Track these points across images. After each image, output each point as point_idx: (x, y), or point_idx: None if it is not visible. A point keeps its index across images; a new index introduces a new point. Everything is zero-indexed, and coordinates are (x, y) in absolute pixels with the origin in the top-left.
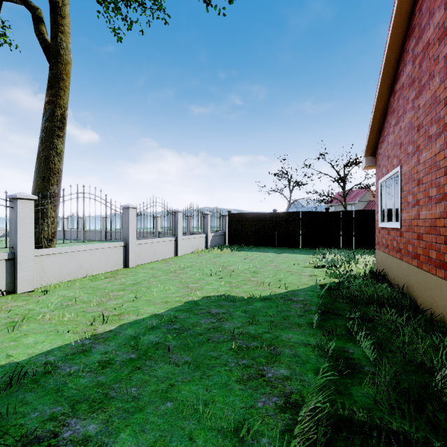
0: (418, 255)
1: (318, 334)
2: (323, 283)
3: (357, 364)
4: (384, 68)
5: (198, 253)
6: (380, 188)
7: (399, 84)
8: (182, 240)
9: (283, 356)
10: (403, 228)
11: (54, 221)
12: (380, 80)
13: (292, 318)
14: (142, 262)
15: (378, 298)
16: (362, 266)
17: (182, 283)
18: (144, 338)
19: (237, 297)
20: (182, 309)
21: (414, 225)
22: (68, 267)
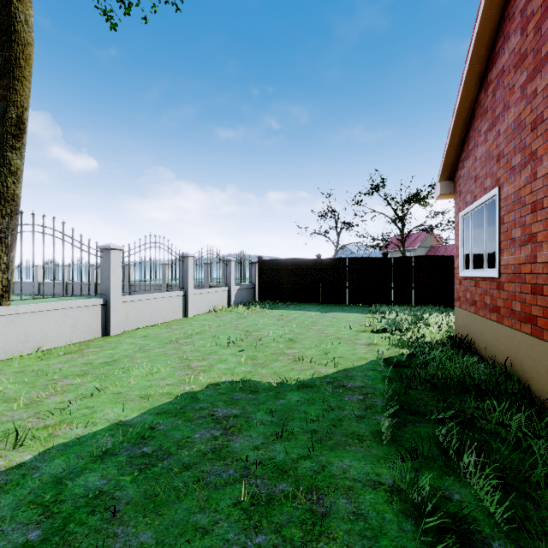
0: (532, 318)
1: (394, 458)
2: (387, 356)
3: (474, 533)
4: (474, 47)
5: (217, 313)
6: (461, 223)
7: (496, 70)
8: (194, 295)
9: (335, 519)
10: (503, 276)
11: (6, 268)
12: (468, 67)
13: (347, 422)
14: (132, 327)
15: (472, 382)
16: (434, 329)
17: (182, 360)
18: (77, 481)
19: (261, 385)
20: (169, 409)
21: (525, 273)
22: (4, 339)
